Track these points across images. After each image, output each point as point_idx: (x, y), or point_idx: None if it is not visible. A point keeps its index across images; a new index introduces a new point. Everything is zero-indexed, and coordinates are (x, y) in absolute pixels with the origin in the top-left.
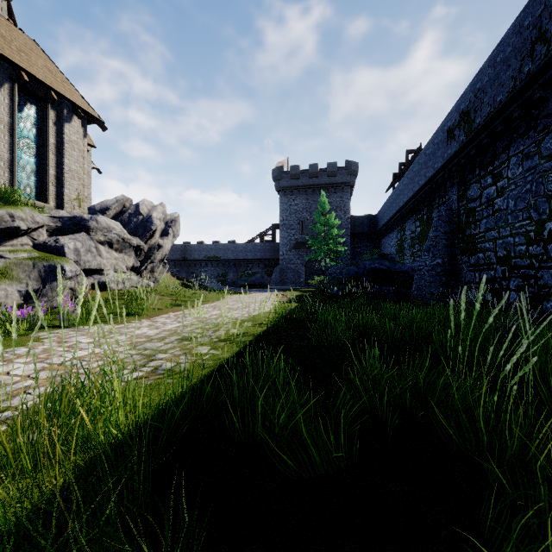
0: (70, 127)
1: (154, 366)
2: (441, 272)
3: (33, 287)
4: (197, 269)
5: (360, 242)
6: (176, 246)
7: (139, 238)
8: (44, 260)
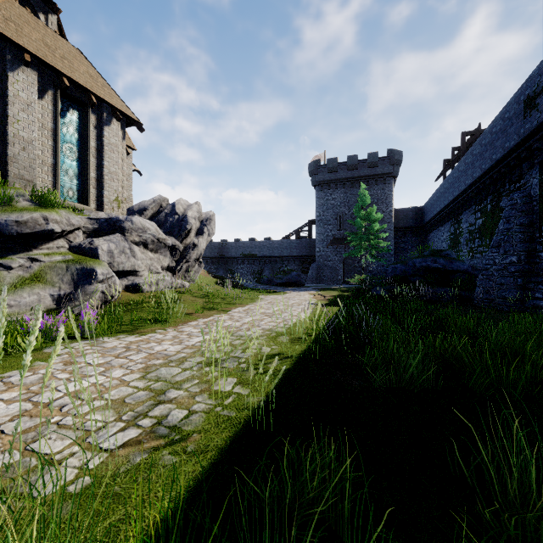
0: (109, 130)
1: (158, 416)
2: (515, 272)
3: (65, 291)
4: (234, 266)
5: (403, 237)
6: (214, 244)
7: (174, 238)
8: (77, 262)
